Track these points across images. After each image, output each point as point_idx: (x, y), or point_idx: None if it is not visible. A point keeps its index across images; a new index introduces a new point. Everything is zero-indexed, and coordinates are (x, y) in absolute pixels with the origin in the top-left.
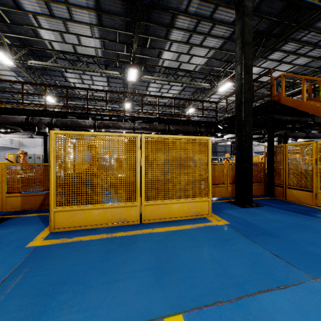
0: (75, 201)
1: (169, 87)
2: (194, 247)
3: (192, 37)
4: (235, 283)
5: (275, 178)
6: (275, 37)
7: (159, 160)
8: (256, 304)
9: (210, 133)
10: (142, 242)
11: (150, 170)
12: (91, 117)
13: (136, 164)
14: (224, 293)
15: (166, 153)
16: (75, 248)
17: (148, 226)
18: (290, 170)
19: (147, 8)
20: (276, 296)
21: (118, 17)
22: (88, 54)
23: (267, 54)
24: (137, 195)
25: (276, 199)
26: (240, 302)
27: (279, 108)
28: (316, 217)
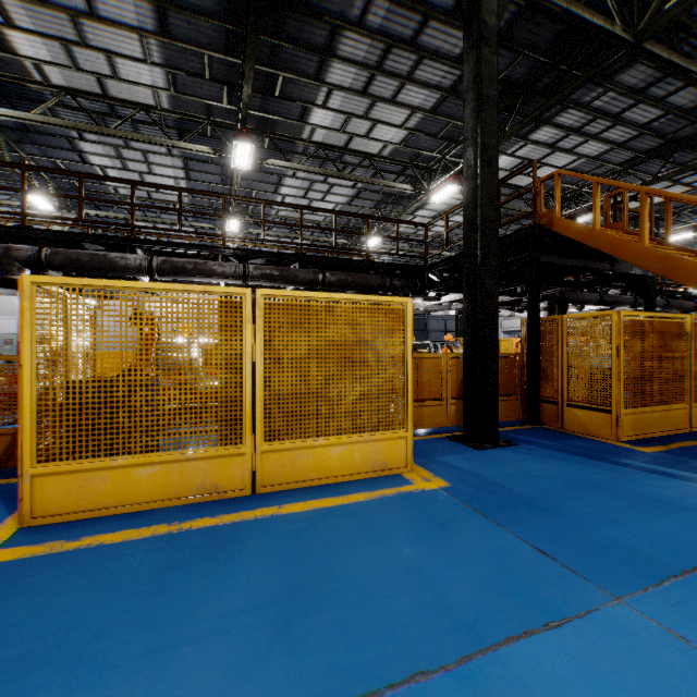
0: (90, 449)
1: (327, 187)
2: (371, 544)
3: (375, 81)
4: (457, 624)
5: (542, 385)
6: (543, 97)
7: (296, 349)
8: (501, 670)
9: (413, 291)
10: (252, 538)
11: (275, 372)
12: (142, 248)
13: (242, 358)
14: (432, 651)
15: (314, 332)
16: (83, 564)
17: (271, 500)
18: (571, 369)
19: (275, 7)
20: (542, 647)
21: (207, 21)
22: (135, 101)
23: (528, 130)
24: (244, 429)
25: (545, 430)
26: (467, 668)
27: (549, 240)
28: (619, 464)
